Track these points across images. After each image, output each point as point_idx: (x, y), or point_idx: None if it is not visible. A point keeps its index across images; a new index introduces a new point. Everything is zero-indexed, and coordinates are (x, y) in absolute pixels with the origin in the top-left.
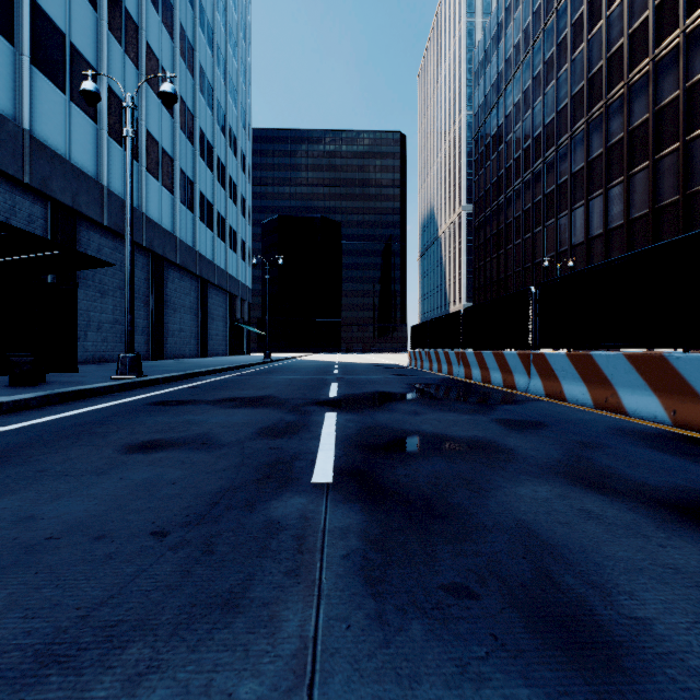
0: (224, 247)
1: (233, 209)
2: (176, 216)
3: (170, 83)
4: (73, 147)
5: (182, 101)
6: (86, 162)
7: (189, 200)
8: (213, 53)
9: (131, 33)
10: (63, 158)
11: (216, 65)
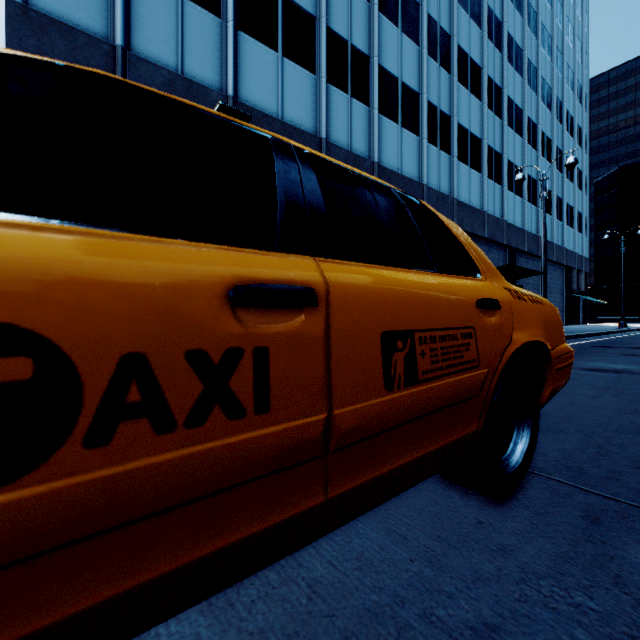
0: (561, 225)
1: (569, 186)
2: (524, 213)
3: (572, 156)
4: (471, 195)
5: (527, 119)
6: (476, 201)
7: (533, 196)
8: (551, 56)
9: (497, 97)
10: (467, 204)
11: (553, 66)
